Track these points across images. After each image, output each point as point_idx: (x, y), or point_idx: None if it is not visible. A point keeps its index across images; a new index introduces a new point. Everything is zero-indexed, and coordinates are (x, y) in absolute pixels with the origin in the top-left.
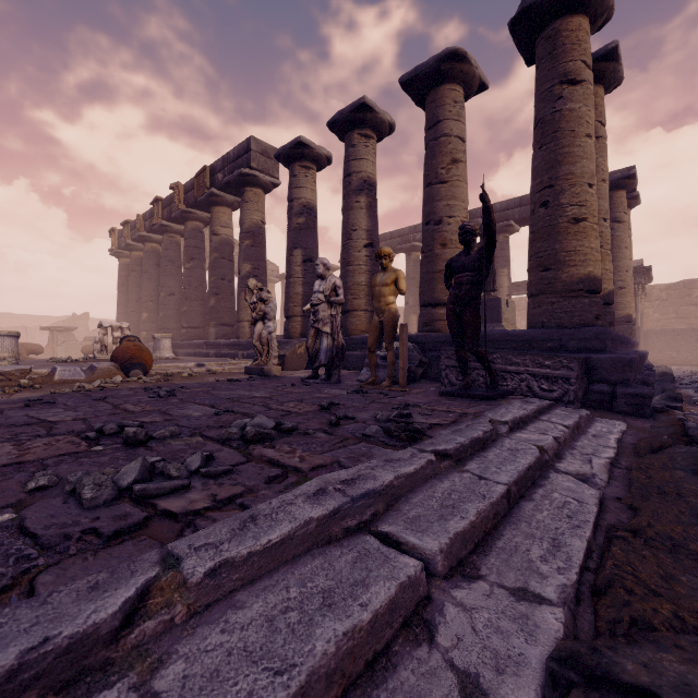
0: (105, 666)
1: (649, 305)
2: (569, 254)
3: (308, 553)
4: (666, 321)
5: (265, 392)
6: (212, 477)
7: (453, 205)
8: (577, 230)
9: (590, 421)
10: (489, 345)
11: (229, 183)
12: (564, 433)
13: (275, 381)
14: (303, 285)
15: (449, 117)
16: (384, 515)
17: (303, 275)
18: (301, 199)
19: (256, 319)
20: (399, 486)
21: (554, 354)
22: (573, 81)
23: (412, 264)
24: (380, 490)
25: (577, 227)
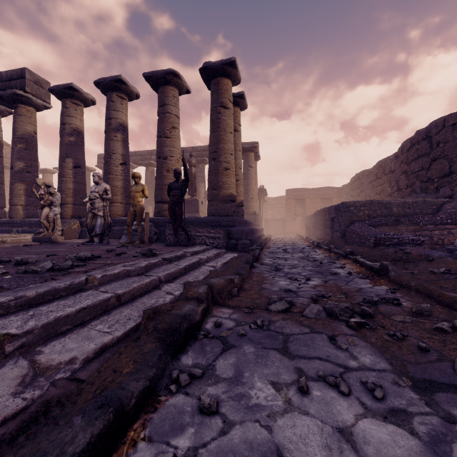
0: (85, 289)
1: (268, 207)
2: (223, 184)
3: (125, 277)
4: (274, 214)
5: (63, 249)
6: (79, 266)
7: (173, 150)
8: (226, 173)
9: (225, 253)
10: (190, 224)
11: (1, 97)
12: (211, 255)
13: (62, 245)
14: (74, 183)
15: (171, 104)
16: (145, 272)
17: (74, 176)
18: (72, 124)
19: (45, 205)
20: (150, 266)
21: (215, 228)
22: (225, 107)
23: (150, 174)
24: (144, 266)
25: (226, 172)
